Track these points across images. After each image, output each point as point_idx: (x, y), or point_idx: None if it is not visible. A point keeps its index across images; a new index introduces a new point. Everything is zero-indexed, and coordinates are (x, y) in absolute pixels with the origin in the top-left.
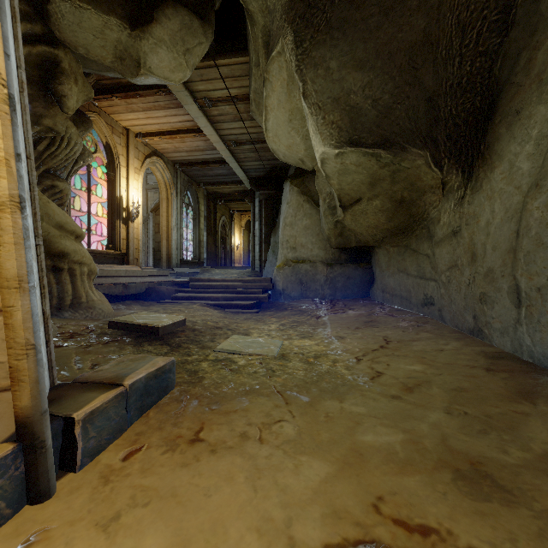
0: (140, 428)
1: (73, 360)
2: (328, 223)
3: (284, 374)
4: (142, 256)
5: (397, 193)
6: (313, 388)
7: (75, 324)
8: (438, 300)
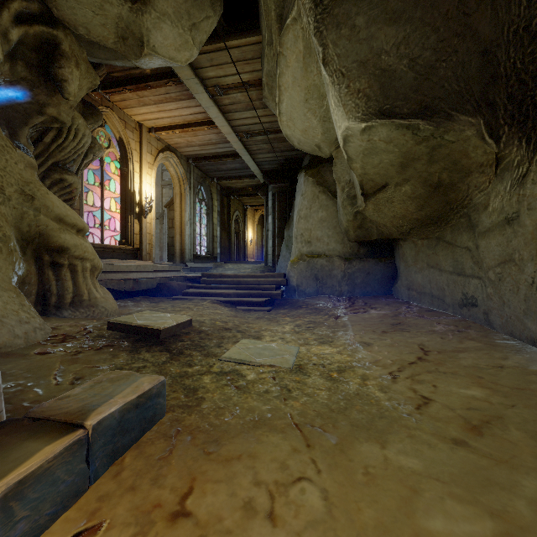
0: (107, 487)
1: (54, 372)
2: (346, 214)
3: (303, 396)
4: (157, 251)
5: (434, 176)
6: (342, 420)
7: (73, 325)
8: (484, 301)
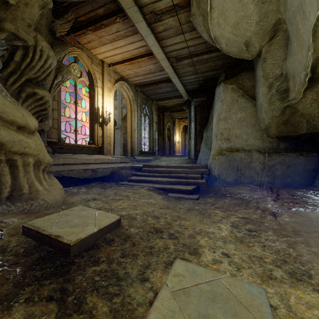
0: None
1: None
2: (273, 110)
3: None
4: (119, 149)
5: None
6: None
7: None
8: None
